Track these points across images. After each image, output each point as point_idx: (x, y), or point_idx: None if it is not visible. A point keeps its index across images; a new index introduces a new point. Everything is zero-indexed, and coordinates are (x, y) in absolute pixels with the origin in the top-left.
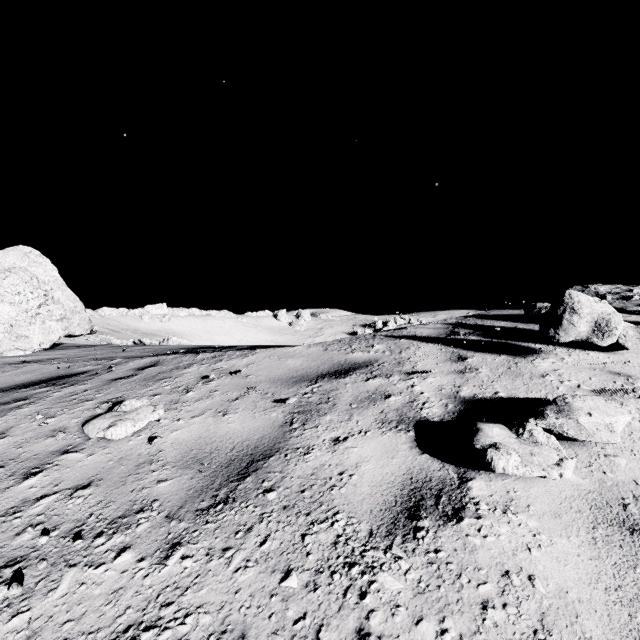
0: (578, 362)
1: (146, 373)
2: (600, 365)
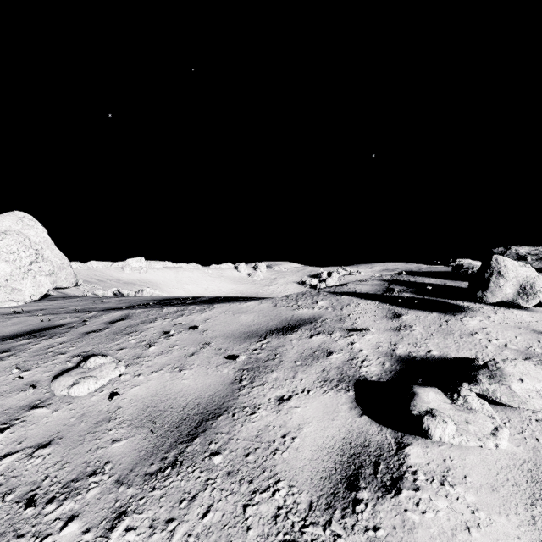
0: (503, 320)
1: (116, 327)
2: (524, 324)
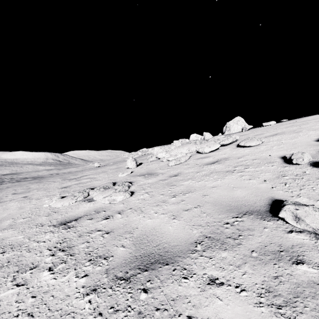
0: None
1: None
2: None
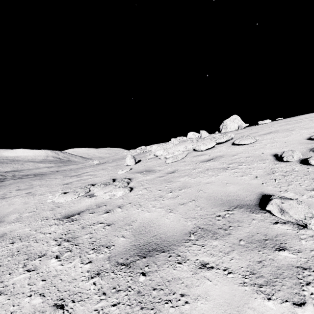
0: None
1: None
2: None
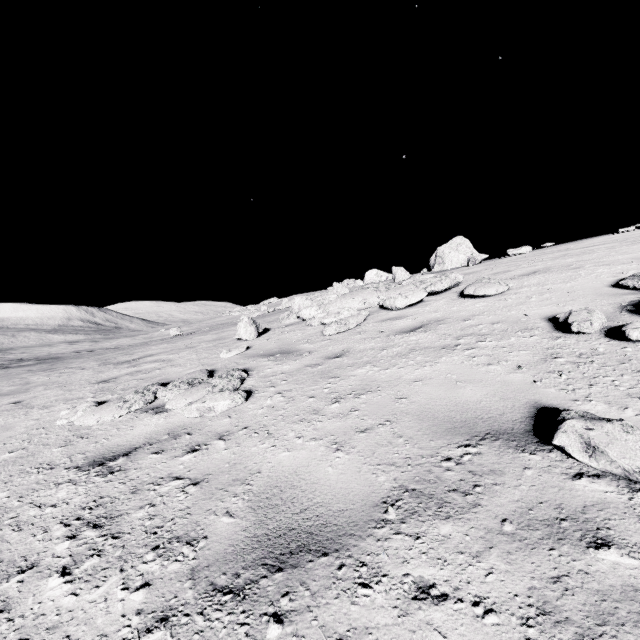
0: None
1: None
2: None
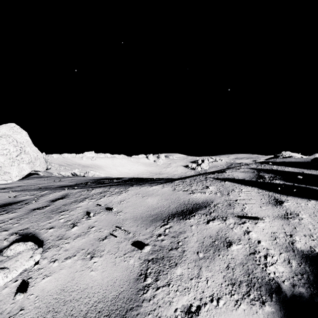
0: None
1: (55, 205)
2: None
